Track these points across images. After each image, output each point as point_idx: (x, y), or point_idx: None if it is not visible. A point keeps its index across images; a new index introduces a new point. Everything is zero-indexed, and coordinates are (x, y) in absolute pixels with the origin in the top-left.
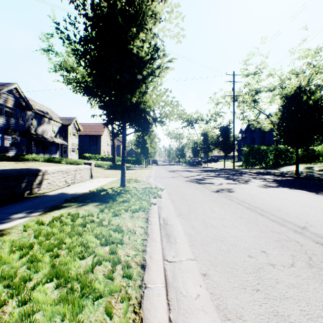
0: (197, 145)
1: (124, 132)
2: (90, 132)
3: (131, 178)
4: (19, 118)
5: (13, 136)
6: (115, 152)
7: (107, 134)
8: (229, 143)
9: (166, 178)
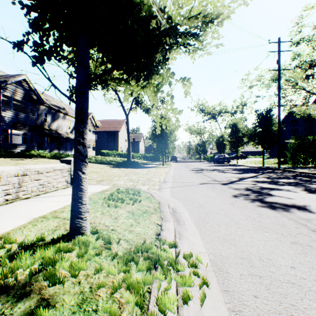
0: (222, 139)
1: (80, 72)
2: (108, 128)
3: (134, 185)
4: (32, 112)
5: (23, 131)
6: (130, 147)
7: (125, 130)
8: (270, 134)
9: (193, 187)
